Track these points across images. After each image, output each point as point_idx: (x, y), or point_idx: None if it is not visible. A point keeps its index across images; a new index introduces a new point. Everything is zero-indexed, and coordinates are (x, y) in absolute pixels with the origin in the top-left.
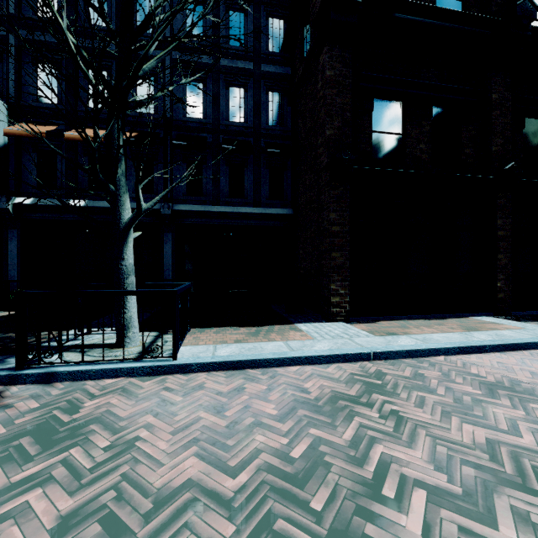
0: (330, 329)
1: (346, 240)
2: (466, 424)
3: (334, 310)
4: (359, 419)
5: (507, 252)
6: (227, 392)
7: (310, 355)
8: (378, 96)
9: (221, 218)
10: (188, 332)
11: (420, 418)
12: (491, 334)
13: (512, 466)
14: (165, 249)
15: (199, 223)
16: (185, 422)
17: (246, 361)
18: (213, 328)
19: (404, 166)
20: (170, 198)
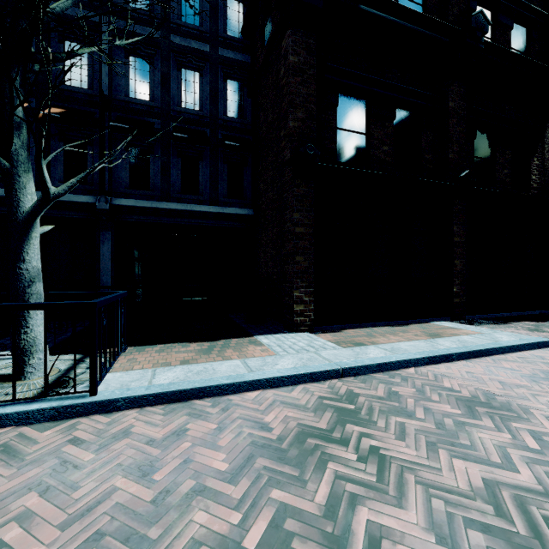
0: (294, 342)
1: (311, 243)
2: (456, 459)
3: (297, 319)
4: (334, 466)
5: (462, 258)
6: (162, 438)
7: (272, 376)
8: (343, 91)
9: (172, 217)
10: (123, 352)
11: (405, 455)
12: (454, 340)
13: (522, 522)
14: (102, 250)
15: (145, 221)
16: (89, 500)
17: (192, 389)
18: (156, 345)
19: (369, 168)
20: (108, 191)
